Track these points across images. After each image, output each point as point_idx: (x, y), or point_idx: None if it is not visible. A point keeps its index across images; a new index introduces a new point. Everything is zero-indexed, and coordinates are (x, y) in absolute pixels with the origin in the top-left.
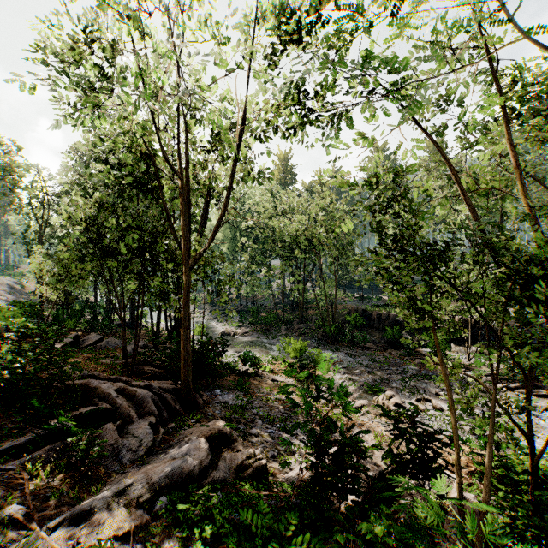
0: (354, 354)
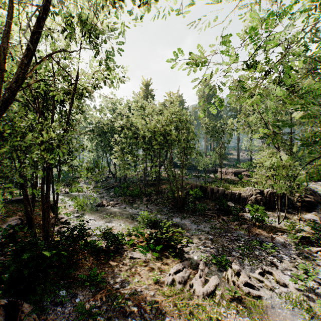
0: (197, 221)
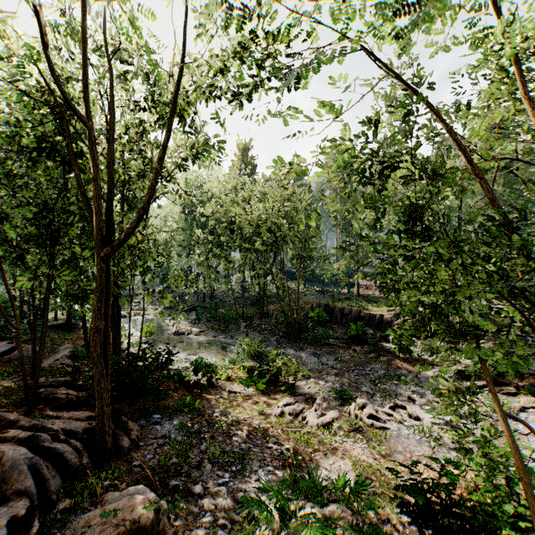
0: (318, 353)
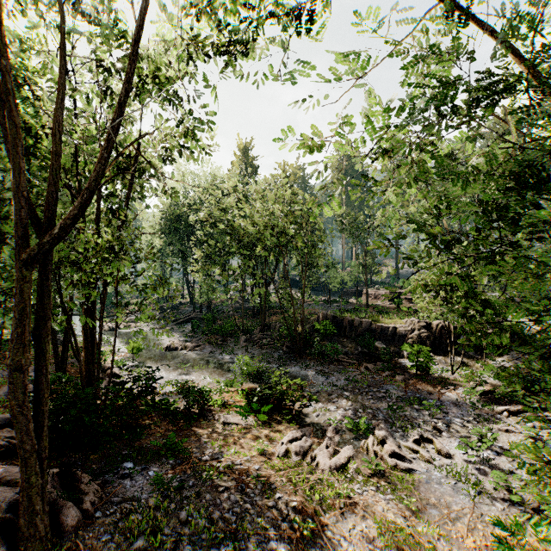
0: (326, 372)
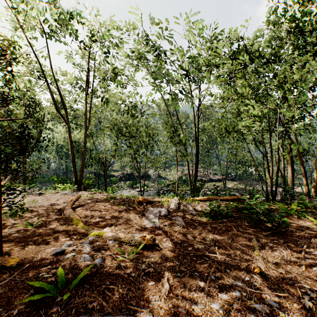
0: None
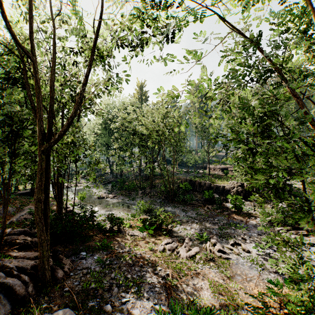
0: (185, 210)
